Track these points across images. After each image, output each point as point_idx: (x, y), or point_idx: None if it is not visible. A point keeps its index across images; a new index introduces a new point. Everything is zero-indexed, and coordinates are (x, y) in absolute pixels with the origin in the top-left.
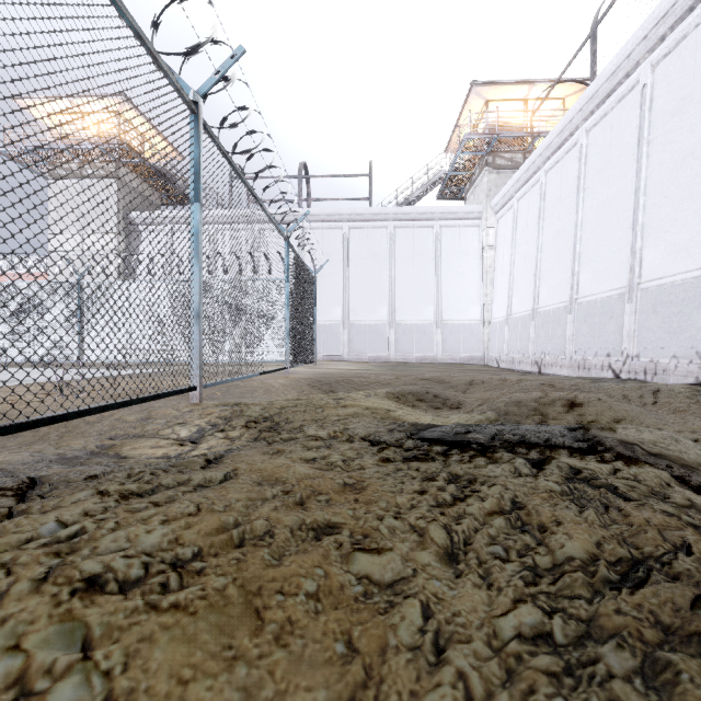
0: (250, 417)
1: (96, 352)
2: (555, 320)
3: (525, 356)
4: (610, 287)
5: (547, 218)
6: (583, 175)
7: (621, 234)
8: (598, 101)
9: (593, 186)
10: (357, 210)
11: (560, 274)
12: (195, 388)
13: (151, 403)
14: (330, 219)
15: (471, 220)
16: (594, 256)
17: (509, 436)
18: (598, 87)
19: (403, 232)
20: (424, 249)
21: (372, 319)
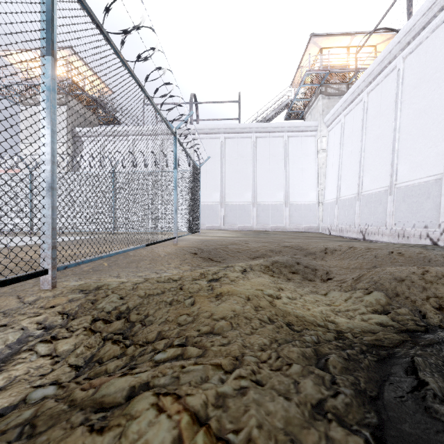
0: (101, 313)
1: None
2: (377, 200)
3: (351, 227)
4: (426, 174)
5: (369, 126)
6: (400, 91)
7: (436, 133)
8: (414, 33)
9: (409, 99)
10: (230, 126)
11: (380, 166)
12: (45, 271)
13: None
14: (211, 132)
15: (309, 132)
16: (411, 152)
17: None
18: (415, 22)
19: (262, 141)
20: (277, 152)
21: (241, 200)
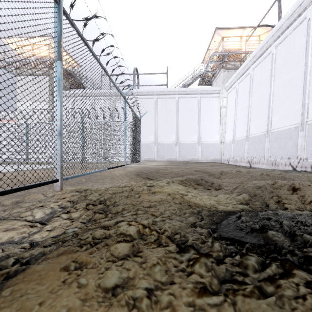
0: (90, 201)
1: (34, 156)
2: (259, 141)
3: (242, 158)
4: (289, 124)
5: (253, 91)
6: (273, 68)
7: (296, 97)
8: (282, 30)
9: (279, 74)
10: (161, 90)
11: (261, 118)
12: (57, 180)
13: (30, 190)
14: (148, 94)
15: (215, 94)
16: (280, 108)
17: (311, 238)
18: (282, 23)
19: (182, 100)
20: (192, 108)
21: (168, 141)
